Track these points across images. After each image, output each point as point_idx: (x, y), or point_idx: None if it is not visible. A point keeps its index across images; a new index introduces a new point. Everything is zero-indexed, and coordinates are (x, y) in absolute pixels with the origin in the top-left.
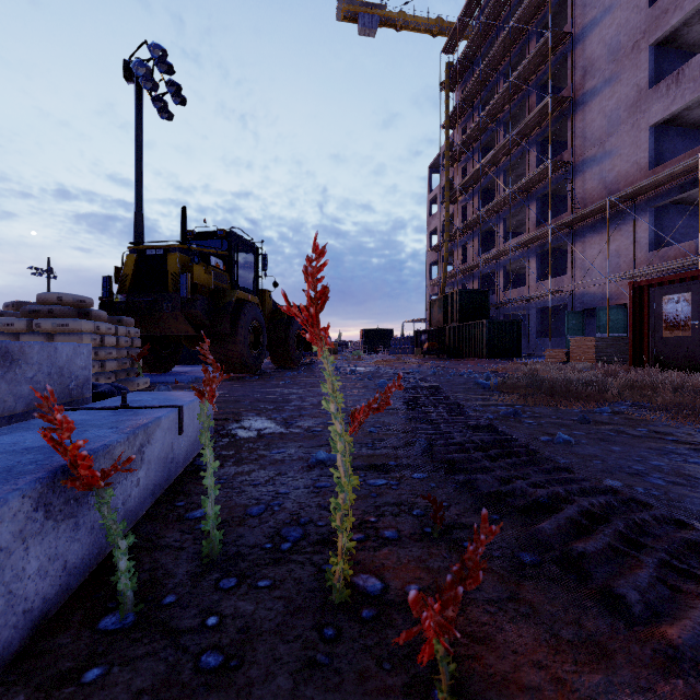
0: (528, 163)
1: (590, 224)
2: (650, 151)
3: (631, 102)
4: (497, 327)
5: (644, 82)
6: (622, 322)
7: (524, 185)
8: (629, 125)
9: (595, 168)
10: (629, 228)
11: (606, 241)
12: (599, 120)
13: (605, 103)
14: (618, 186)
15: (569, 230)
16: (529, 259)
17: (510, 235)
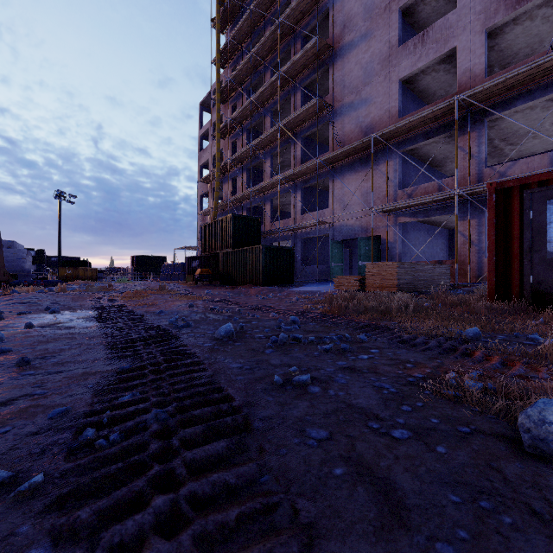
0: (294, 104)
1: (348, 163)
2: (399, 101)
3: (384, 56)
4: (272, 253)
5: (395, 40)
6: (377, 251)
7: (292, 122)
8: (382, 76)
9: (353, 114)
10: (382, 168)
11: (363, 178)
12: (357, 71)
13: (361, 55)
14: (373, 130)
15: (330, 167)
16: (294, 193)
17: (279, 167)
